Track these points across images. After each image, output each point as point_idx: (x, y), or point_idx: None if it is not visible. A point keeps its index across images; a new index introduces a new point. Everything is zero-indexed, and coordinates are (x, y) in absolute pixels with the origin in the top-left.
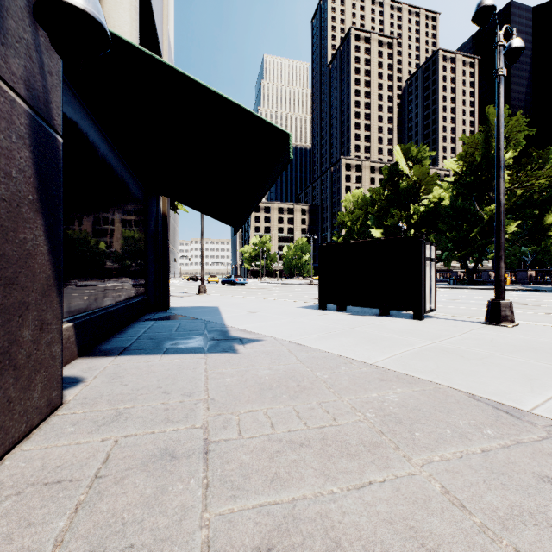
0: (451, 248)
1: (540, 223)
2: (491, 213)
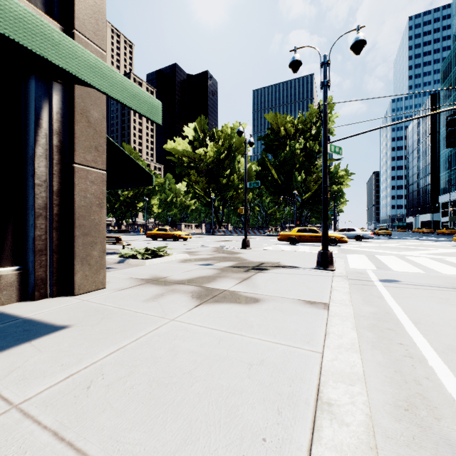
0: (109, 213)
1: (149, 203)
2: (124, 197)
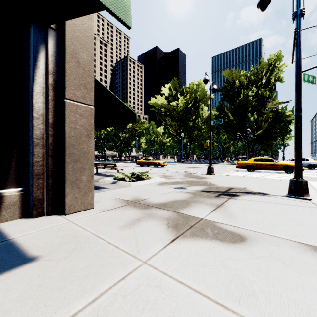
0: (113, 148)
1: (139, 142)
2: (123, 137)
